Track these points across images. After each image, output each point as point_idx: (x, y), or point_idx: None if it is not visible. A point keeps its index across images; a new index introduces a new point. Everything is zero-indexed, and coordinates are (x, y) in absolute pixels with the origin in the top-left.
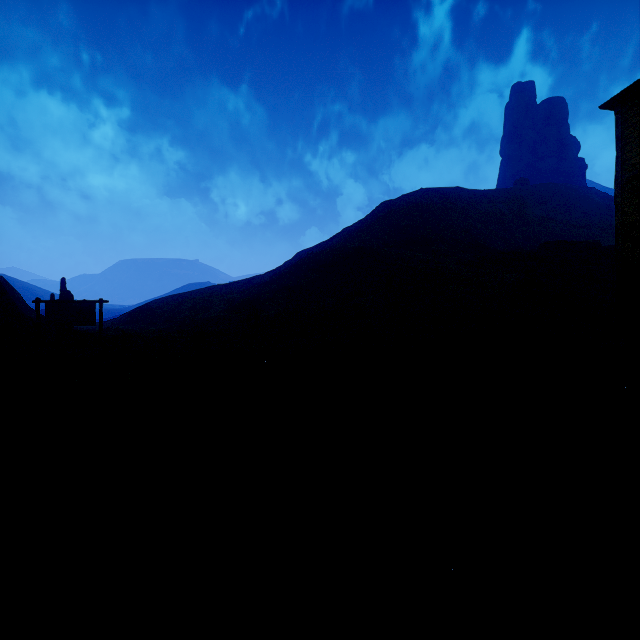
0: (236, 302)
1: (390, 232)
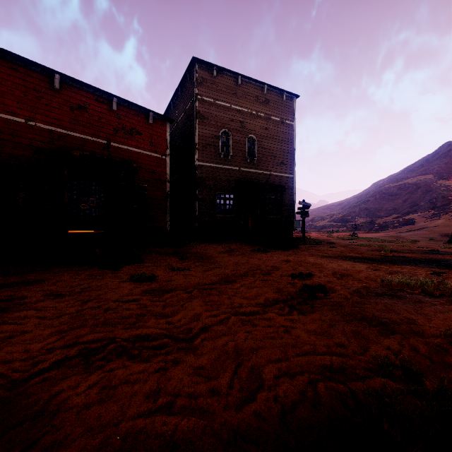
0: (337, 217)
1: (446, 167)
